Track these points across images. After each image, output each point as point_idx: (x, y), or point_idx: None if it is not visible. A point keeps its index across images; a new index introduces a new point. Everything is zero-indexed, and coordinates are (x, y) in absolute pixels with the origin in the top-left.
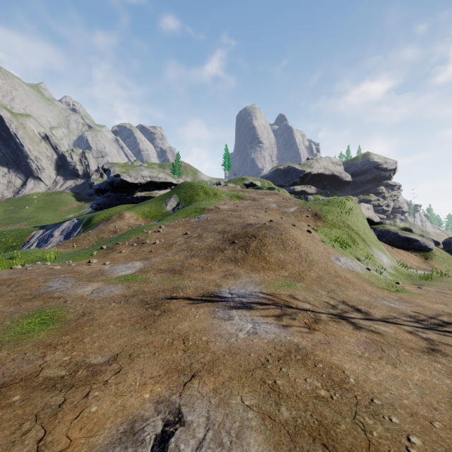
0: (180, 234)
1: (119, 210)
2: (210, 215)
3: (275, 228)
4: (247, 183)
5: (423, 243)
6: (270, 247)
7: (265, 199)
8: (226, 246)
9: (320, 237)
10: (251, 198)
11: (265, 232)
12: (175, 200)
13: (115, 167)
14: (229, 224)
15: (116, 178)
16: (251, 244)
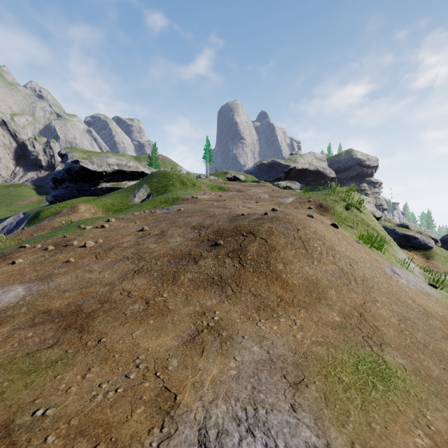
0: (133, 231)
1: (77, 202)
2: (185, 205)
3: (284, 220)
4: (230, 177)
5: (422, 240)
6: (283, 253)
7: (253, 190)
8: (203, 252)
9: (349, 235)
10: (236, 190)
11: (269, 227)
12: (145, 190)
13: (75, 152)
14: (209, 215)
15: (75, 164)
16: (248, 248)
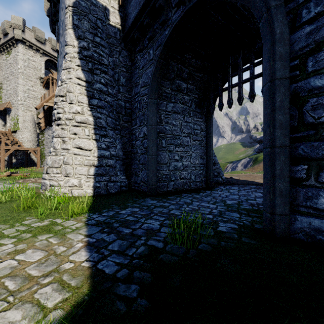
0: None
1: None
2: None
3: None
4: None
5: None
6: None
7: None
8: None
9: None
10: None
11: None
12: None
13: None
14: None
15: None
16: None
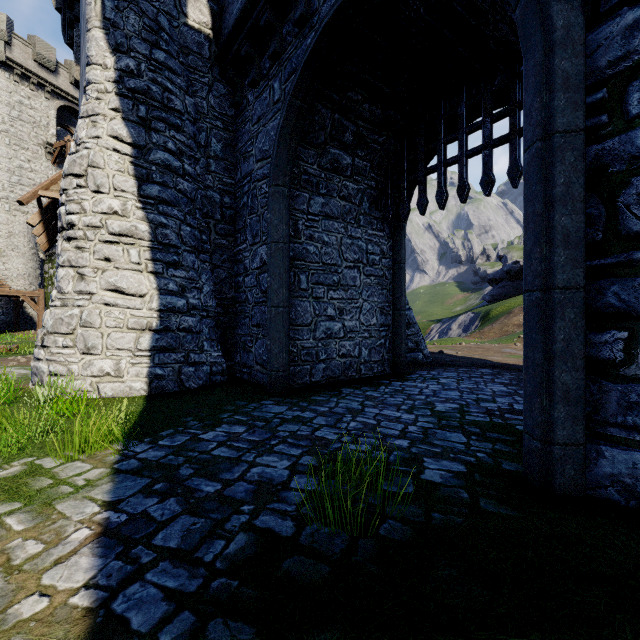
0: None
1: (519, 301)
2: None
3: None
4: None
5: None
6: None
7: None
8: None
9: None
10: None
11: None
12: None
13: (512, 251)
14: None
15: (515, 265)
16: None
